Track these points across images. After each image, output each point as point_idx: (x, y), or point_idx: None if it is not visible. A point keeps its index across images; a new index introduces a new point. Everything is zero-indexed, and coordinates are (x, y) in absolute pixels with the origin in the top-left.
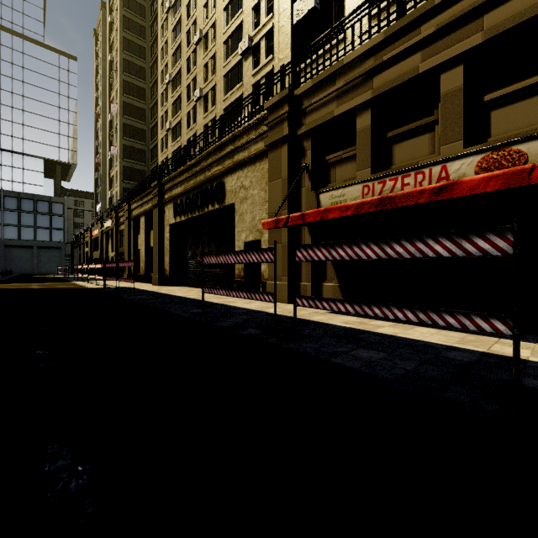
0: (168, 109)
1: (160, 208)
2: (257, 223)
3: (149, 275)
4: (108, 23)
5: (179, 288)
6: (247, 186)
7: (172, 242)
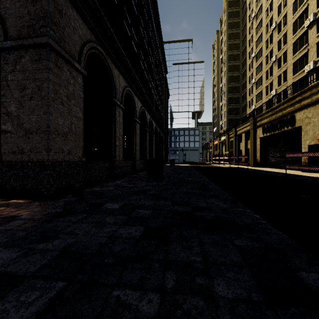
0: (253, 72)
1: (254, 130)
2: (317, 135)
3: (246, 162)
4: (220, 40)
5: (266, 168)
6: (310, 117)
7: (261, 146)
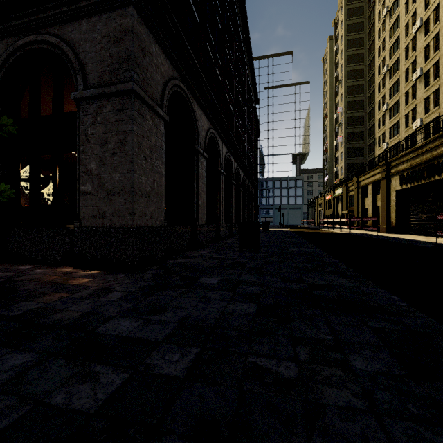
0: (385, 94)
1: (387, 180)
2: None
3: (375, 226)
4: (334, 50)
5: (405, 235)
6: None
7: (397, 203)
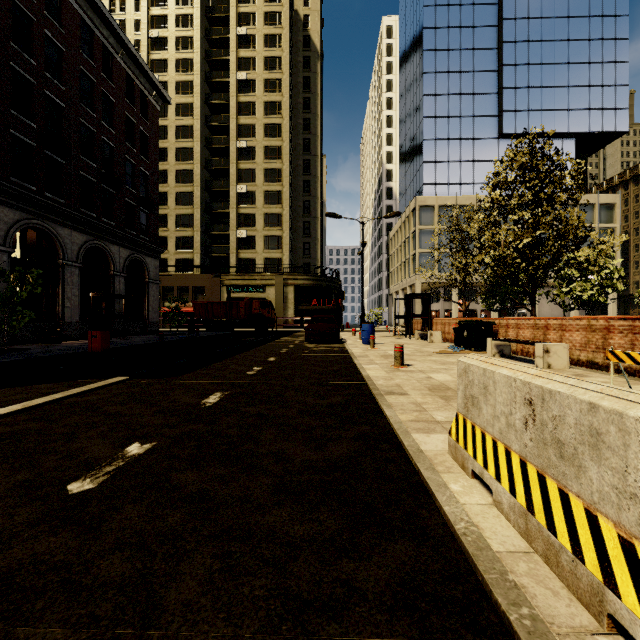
0: None
1: None
2: None
3: None
4: None
5: None
6: None
7: None
